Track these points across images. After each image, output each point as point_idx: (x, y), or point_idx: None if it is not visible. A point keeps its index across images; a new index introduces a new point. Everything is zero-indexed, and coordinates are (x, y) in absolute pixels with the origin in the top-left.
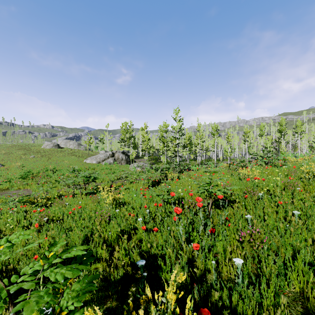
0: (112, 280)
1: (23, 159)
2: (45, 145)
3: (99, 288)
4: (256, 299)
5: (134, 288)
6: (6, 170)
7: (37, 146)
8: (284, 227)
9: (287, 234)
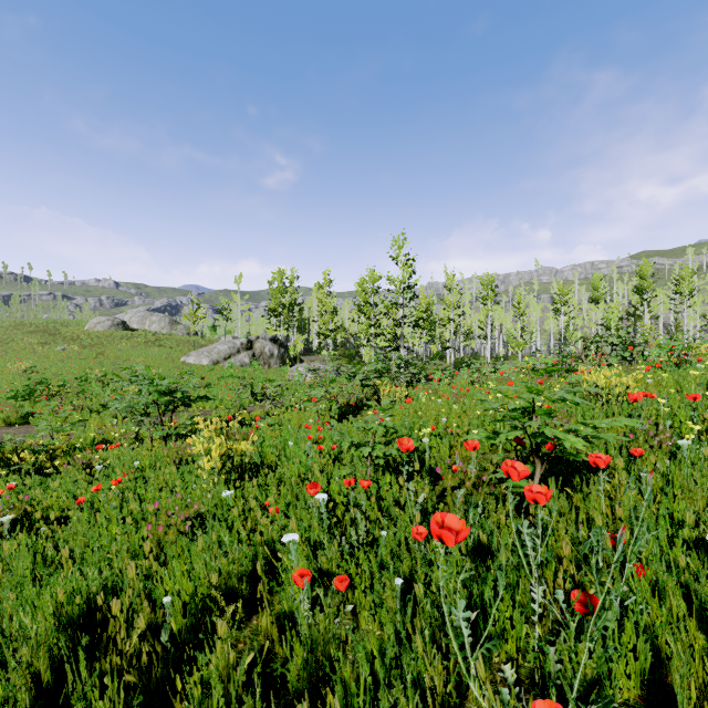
0: None
1: (38, 354)
2: (92, 323)
3: None
4: None
5: None
6: None
7: (74, 325)
8: None
9: None
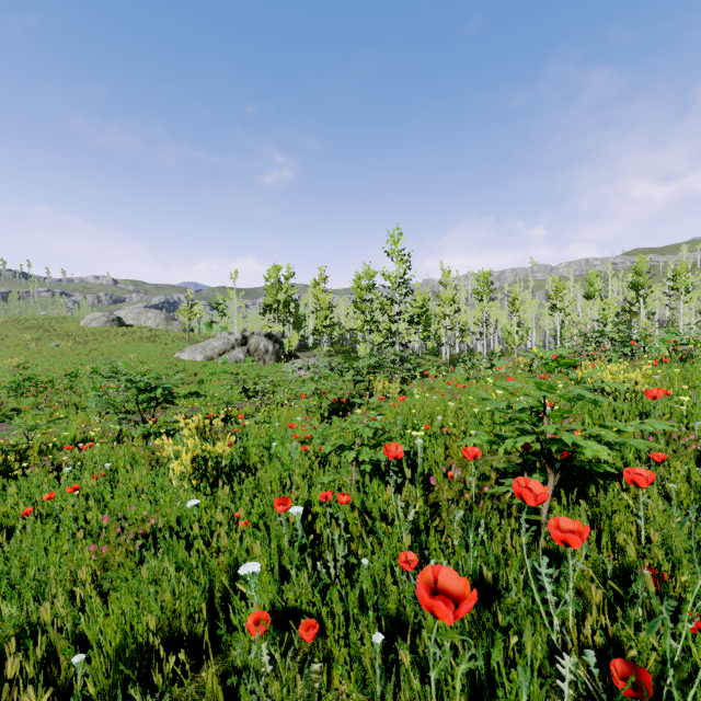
0: None
1: (31, 350)
2: (87, 319)
3: None
4: None
5: None
6: None
7: (69, 322)
8: None
9: None
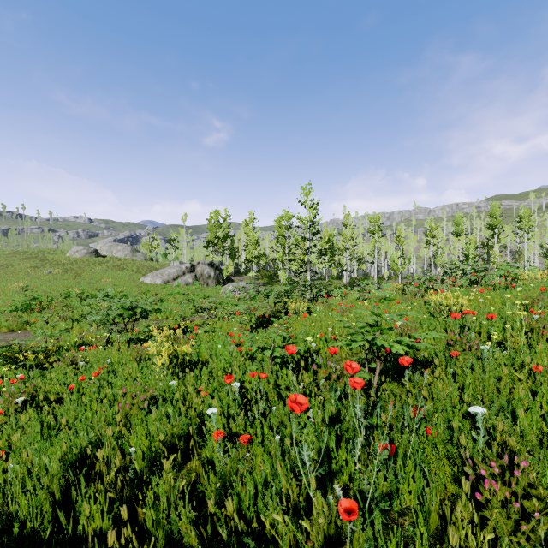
0: None
1: (31, 276)
2: (72, 251)
3: None
4: None
5: None
6: None
7: (58, 253)
8: None
9: None
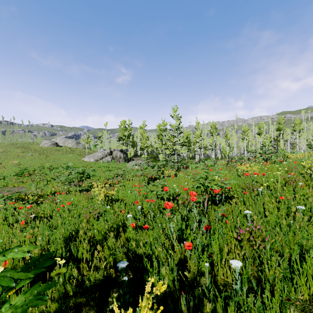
0: (87, 286)
1: (21, 157)
2: (43, 143)
3: (72, 295)
4: (257, 311)
5: (116, 294)
6: (2, 167)
7: (35, 144)
8: (288, 223)
9: (292, 231)
